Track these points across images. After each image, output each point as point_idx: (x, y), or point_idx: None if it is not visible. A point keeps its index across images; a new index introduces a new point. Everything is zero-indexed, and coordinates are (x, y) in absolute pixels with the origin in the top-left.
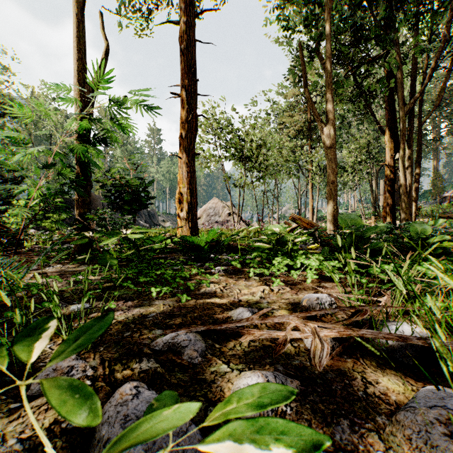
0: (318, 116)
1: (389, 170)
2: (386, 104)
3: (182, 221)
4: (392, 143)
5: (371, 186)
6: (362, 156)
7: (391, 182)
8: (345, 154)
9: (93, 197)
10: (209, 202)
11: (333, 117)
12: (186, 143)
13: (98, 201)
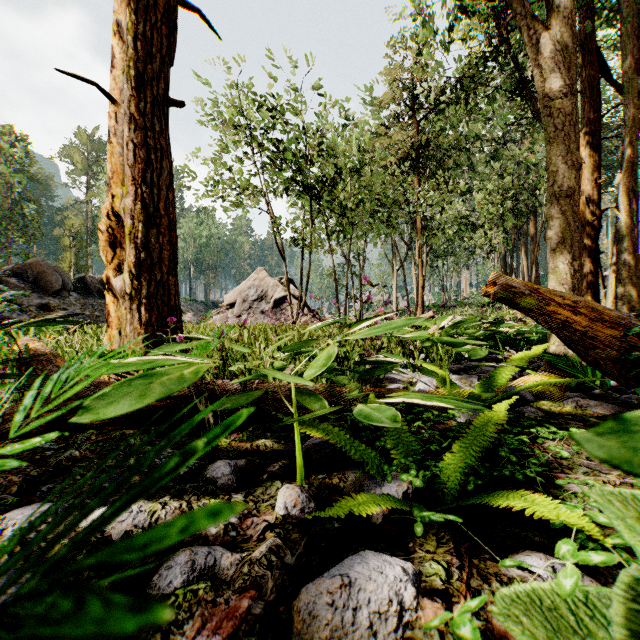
0: (528, 4)
1: (589, 213)
2: (583, 85)
3: (122, 304)
4: (596, 159)
5: (504, 258)
6: (507, 202)
7: (593, 235)
8: (480, 199)
9: (44, 267)
10: (250, 278)
11: (572, 3)
12: (130, 51)
13: (52, 275)
